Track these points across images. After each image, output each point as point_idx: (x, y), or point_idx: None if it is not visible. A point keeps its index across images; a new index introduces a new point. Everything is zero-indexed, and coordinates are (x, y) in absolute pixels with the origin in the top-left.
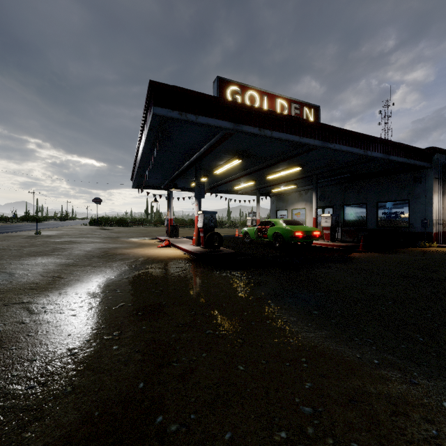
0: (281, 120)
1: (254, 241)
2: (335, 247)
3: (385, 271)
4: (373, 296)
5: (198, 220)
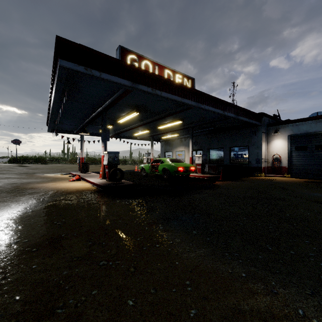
0: (168, 84)
1: (149, 174)
2: (204, 177)
3: (238, 194)
4: (233, 214)
5: (104, 159)
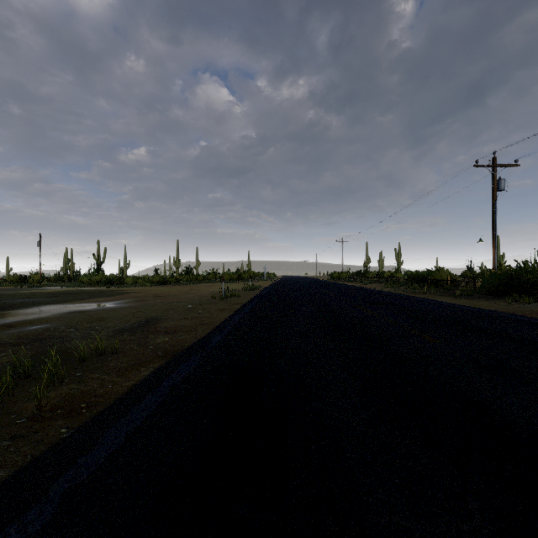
0: None
1: None
2: None
3: None
4: None
5: None
